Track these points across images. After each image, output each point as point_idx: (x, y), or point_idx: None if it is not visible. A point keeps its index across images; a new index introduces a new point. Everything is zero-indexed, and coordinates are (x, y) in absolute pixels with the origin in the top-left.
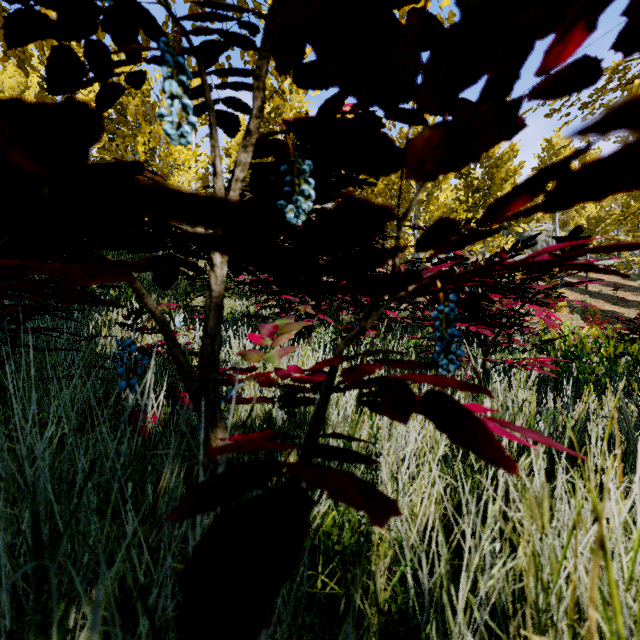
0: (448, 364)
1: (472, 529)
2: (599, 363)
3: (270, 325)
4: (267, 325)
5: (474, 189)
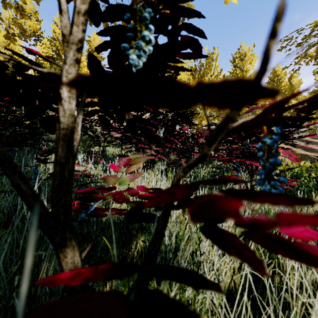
0: (270, 189)
1: (258, 292)
2: (309, 181)
3: (125, 158)
4: (123, 158)
5: None
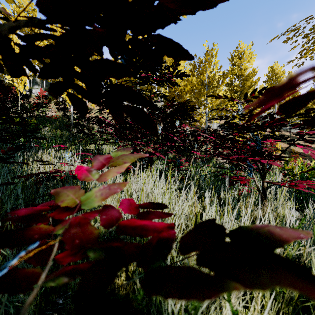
0: None
1: None
2: None
3: (103, 157)
4: (100, 157)
5: (234, 91)
